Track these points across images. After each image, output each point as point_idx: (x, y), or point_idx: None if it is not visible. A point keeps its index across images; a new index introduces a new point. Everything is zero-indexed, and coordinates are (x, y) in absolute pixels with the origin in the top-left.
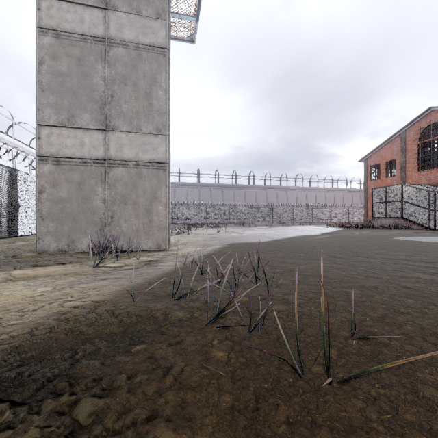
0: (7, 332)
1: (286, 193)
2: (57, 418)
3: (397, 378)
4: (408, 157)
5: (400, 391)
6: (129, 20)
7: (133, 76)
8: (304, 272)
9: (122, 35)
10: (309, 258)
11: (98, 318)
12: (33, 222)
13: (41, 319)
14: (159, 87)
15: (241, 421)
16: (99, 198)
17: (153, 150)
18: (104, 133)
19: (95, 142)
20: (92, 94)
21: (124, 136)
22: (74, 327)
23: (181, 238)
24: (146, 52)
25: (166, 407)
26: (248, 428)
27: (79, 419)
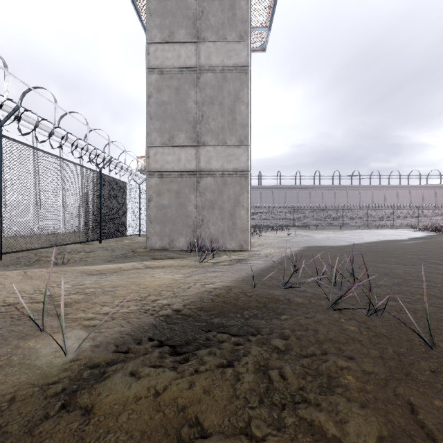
0: (186, 299)
1: (358, 192)
2: (263, 345)
3: None
4: None
5: None
6: (216, 48)
7: (219, 97)
8: (403, 276)
9: (210, 61)
10: (403, 263)
11: (238, 296)
12: (134, 225)
13: (199, 294)
14: (242, 103)
15: (392, 364)
16: (192, 204)
17: (236, 160)
18: (196, 149)
19: (189, 157)
20: (186, 117)
21: (212, 150)
22: (226, 300)
23: (255, 240)
24: (230, 73)
25: (331, 349)
26: (399, 368)
27: (278, 346)
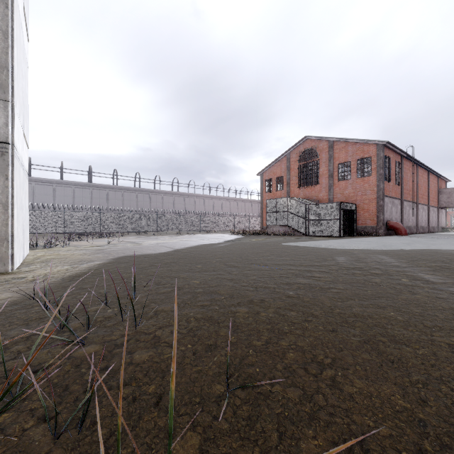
0: None
1: (194, 200)
2: None
3: None
4: (292, 175)
5: None
6: None
7: None
8: (195, 289)
9: None
10: (206, 269)
11: None
12: None
13: None
14: None
15: None
16: None
17: None
18: None
19: None
20: None
21: None
22: None
23: (47, 253)
24: None
25: None
26: None
27: None
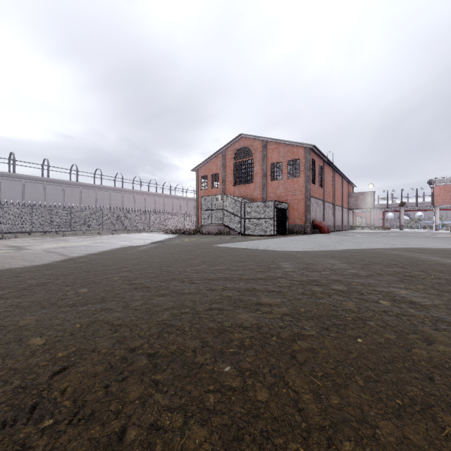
0: None
1: (122, 196)
2: None
3: None
4: (227, 173)
5: None
6: None
7: None
8: (2, 381)
9: None
10: (90, 298)
11: None
12: None
13: None
14: None
15: None
16: None
17: None
18: None
19: None
20: None
21: None
22: None
23: None
24: None
25: None
26: None
27: None
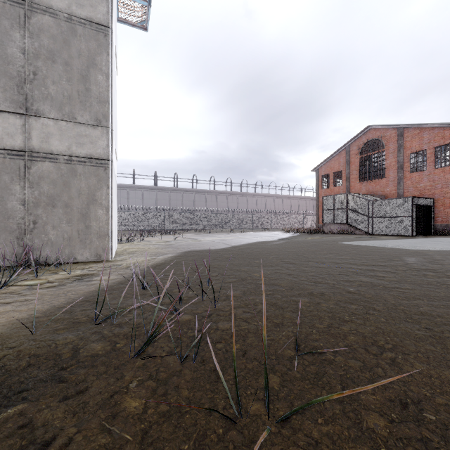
0: None
1: (246, 199)
2: None
3: (341, 407)
4: (352, 169)
5: (344, 425)
6: None
7: (64, 53)
8: (257, 281)
9: (50, 0)
10: (264, 265)
11: None
12: None
13: None
14: (99, 71)
15: None
16: (16, 198)
17: (91, 143)
18: (23, 118)
19: (10, 128)
20: (5, 68)
21: (51, 124)
22: None
23: (130, 246)
24: (82, 27)
25: None
26: None
27: None
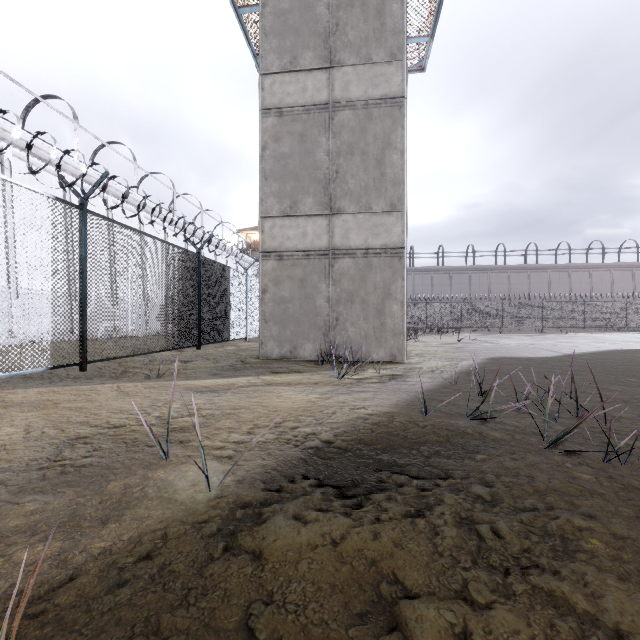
0: (335, 427)
1: (568, 276)
2: (458, 492)
3: None
4: None
5: None
6: (357, 74)
7: (361, 143)
8: None
9: (349, 94)
10: None
11: (406, 427)
12: (240, 325)
13: (351, 421)
14: (394, 150)
15: None
16: (323, 296)
17: (386, 232)
18: (328, 218)
19: (318, 230)
20: (315, 174)
21: (350, 219)
22: (391, 431)
23: (410, 348)
24: (377, 108)
25: (559, 503)
26: None
27: (482, 495)
